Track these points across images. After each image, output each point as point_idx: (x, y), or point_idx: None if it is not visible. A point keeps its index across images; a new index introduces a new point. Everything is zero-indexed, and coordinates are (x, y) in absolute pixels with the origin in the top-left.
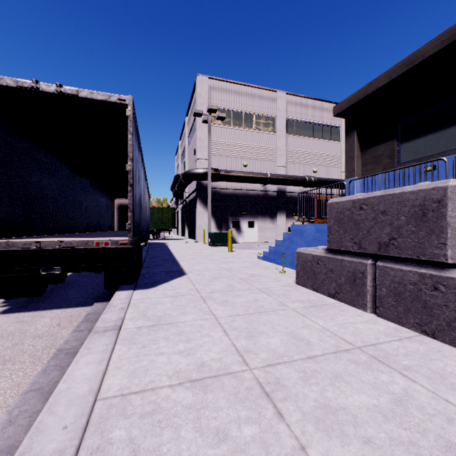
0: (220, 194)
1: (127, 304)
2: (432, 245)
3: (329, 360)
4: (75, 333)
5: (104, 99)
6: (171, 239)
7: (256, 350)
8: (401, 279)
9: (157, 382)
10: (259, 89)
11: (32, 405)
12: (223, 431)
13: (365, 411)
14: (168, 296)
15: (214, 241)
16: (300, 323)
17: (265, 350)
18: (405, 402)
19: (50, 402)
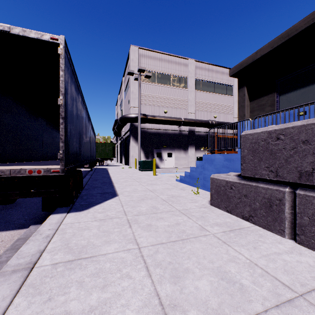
0: (147, 132)
1: (54, 231)
2: None
3: None
4: None
5: (36, 37)
6: (112, 165)
7: (183, 304)
8: None
9: None
10: (176, 57)
11: None
12: None
13: None
14: (97, 220)
15: (142, 167)
16: (225, 254)
17: (194, 304)
18: None
19: None
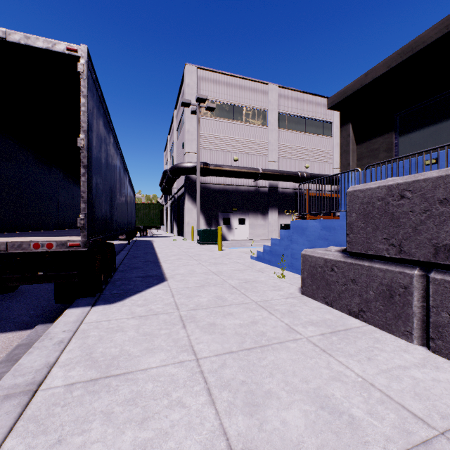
0: (210, 189)
1: (71, 333)
2: None
3: None
4: None
5: (45, 47)
6: (158, 237)
7: (264, 449)
8: None
9: None
10: (250, 81)
11: None
12: None
13: None
14: (135, 317)
15: (202, 238)
16: (325, 368)
17: (281, 449)
18: None
19: None
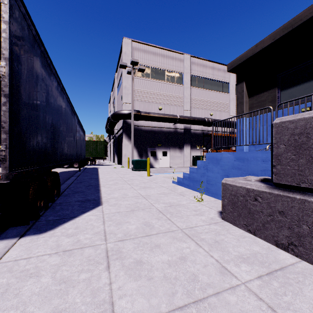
0: (141, 130)
1: None
2: None
3: None
4: None
5: None
6: (104, 165)
7: None
8: None
9: None
10: (171, 52)
11: None
12: None
13: None
14: (59, 252)
15: (135, 166)
16: None
17: None
18: None
19: None
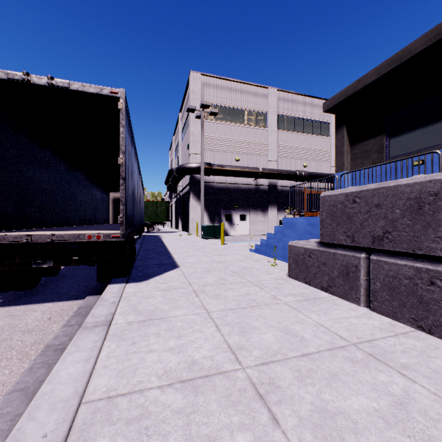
0: (213, 188)
1: (118, 298)
2: (429, 239)
3: (324, 357)
4: (65, 327)
5: (96, 92)
6: (165, 232)
7: (249, 347)
8: (396, 273)
9: (145, 383)
10: (251, 85)
11: (15, 407)
12: (214, 439)
13: (365, 416)
14: (160, 290)
15: (206, 233)
16: (293, 317)
17: (258, 347)
18: (407, 405)
19: (31, 406)
